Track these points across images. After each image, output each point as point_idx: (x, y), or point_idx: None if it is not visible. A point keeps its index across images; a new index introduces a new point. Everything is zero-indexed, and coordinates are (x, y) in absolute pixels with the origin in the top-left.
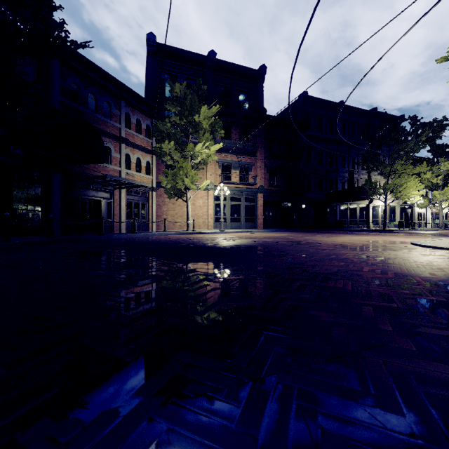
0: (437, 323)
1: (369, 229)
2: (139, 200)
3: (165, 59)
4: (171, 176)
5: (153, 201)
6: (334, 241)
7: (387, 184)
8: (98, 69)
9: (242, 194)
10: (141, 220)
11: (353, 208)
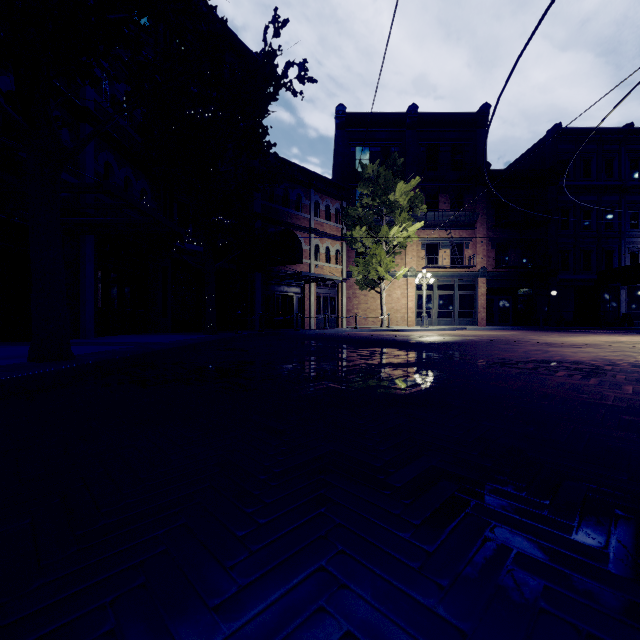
0: (481, 365)
1: None
2: (328, 293)
3: (355, 129)
4: (363, 266)
5: (342, 294)
6: (556, 340)
7: None
8: (291, 164)
9: (454, 280)
10: (330, 315)
11: None
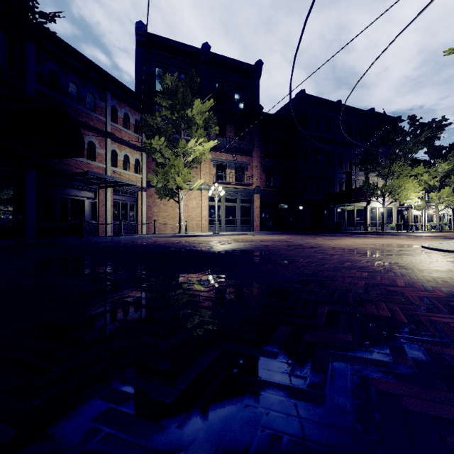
0: None
1: (367, 232)
2: (128, 200)
3: (155, 51)
4: (162, 174)
5: (142, 202)
6: (339, 245)
7: (385, 185)
8: (80, 56)
9: (237, 195)
10: (129, 222)
11: (351, 209)
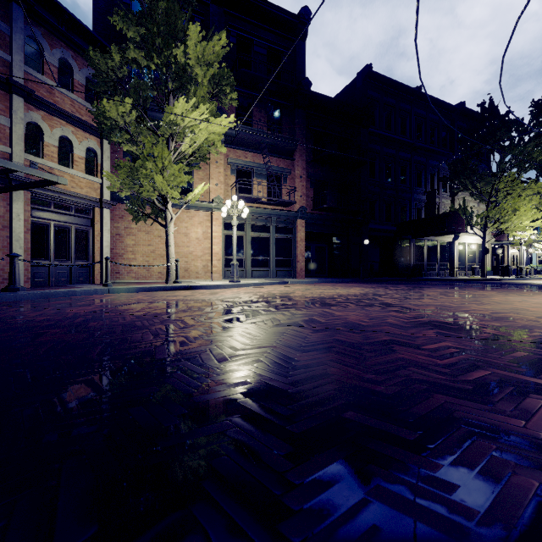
0: None
1: (465, 278)
2: (71, 222)
3: None
4: (127, 171)
5: (102, 226)
6: None
7: (487, 210)
8: None
9: (271, 220)
10: (74, 262)
11: (433, 246)
